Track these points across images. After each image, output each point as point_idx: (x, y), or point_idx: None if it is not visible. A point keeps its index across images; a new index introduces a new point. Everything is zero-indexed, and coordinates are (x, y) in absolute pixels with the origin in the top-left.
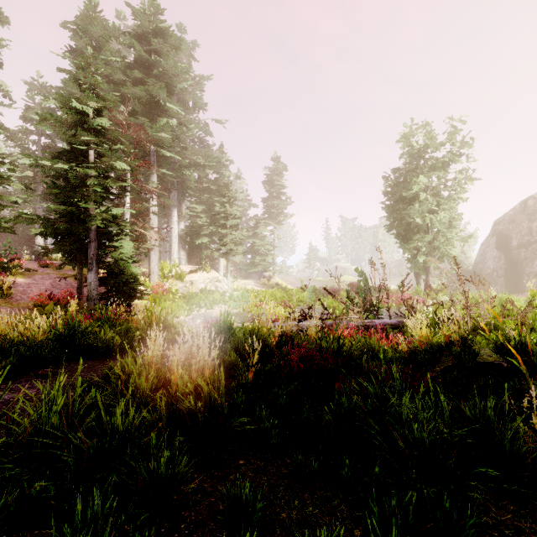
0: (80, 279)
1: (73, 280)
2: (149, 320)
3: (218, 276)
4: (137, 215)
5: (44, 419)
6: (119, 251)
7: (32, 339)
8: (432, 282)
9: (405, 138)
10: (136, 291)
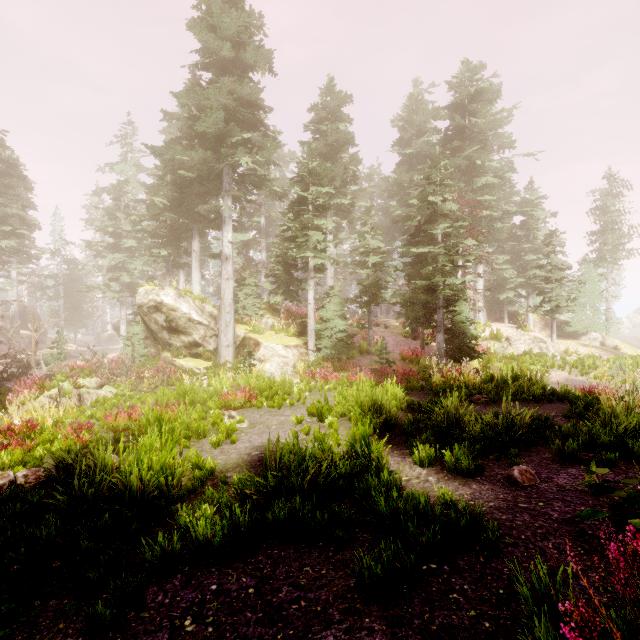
0: (423, 338)
1: (403, 338)
2: (524, 379)
3: (542, 337)
4: None
5: None
6: (459, 315)
7: (470, 383)
8: None
9: None
10: (475, 351)
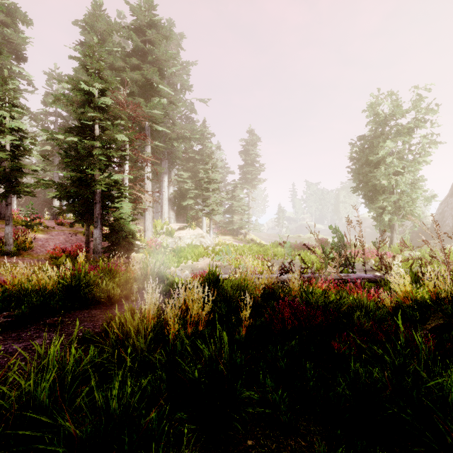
0: (88, 235)
1: (82, 236)
2: (145, 272)
3: (202, 233)
4: (134, 181)
5: (32, 396)
6: (119, 211)
7: (44, 288)
8: (396, 238)
9: (372, 107)
10: (133, 245)
